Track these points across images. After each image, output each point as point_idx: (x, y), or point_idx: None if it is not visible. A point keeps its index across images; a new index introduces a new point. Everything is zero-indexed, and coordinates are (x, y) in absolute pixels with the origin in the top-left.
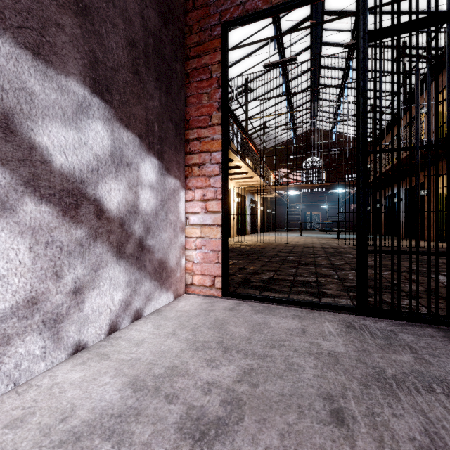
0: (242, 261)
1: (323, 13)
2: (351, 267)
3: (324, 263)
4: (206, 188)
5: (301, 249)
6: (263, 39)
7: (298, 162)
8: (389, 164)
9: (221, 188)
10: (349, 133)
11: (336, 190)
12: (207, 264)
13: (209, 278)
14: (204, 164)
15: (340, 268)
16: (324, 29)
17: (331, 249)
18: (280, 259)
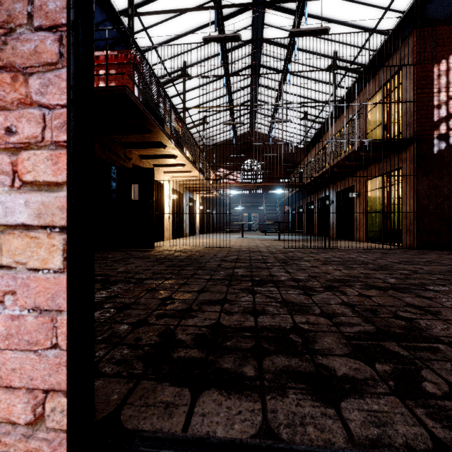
0: (169, 283)
1: (264, 5)
2: (322, 284)
3: (284, 278)
4: (16, 109)
5: (247, 255)
6: (202, 7)
7: (238, 163)
8: (333, 162)
9: (67, 111)
10: (284, 139)
11: (275, 191)
12: (18, 354)
13: (27, 399)
14: (11, 29)
15: (311, 288)
16: (265, 24)
17: (281, 255)
18: (225, 275)
